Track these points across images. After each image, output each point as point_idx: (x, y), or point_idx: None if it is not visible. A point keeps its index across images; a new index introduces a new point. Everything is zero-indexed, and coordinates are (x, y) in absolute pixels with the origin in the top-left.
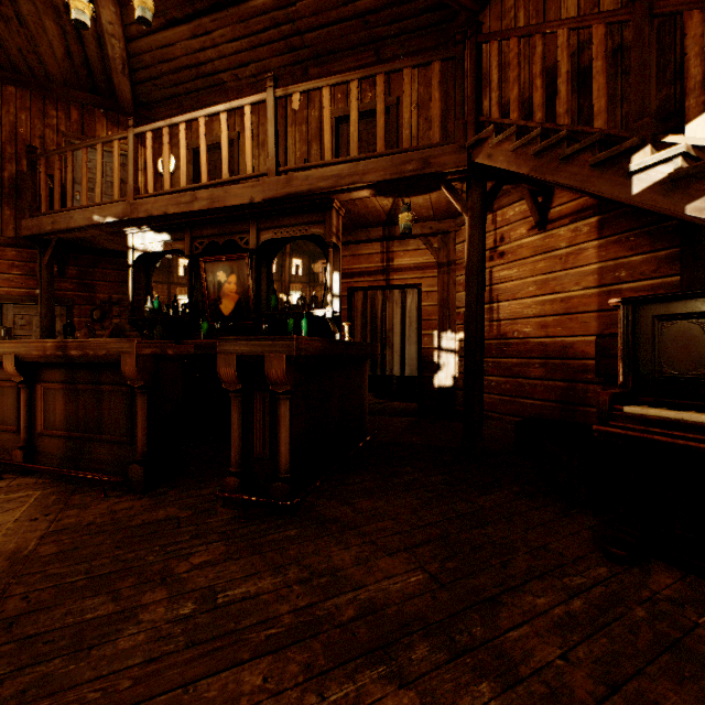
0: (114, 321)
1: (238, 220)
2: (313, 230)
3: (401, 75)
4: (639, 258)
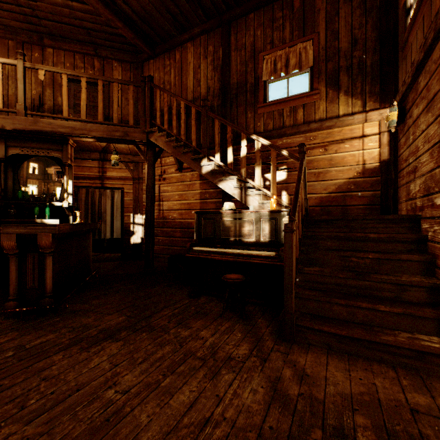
0: None
1: None
2: (54, 154)
3: (111, 69)
4: (212, 190)
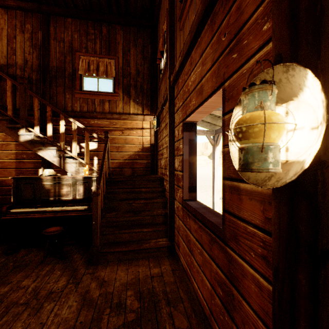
0: None
1: None
2: None
3: None
4: (30, 152)
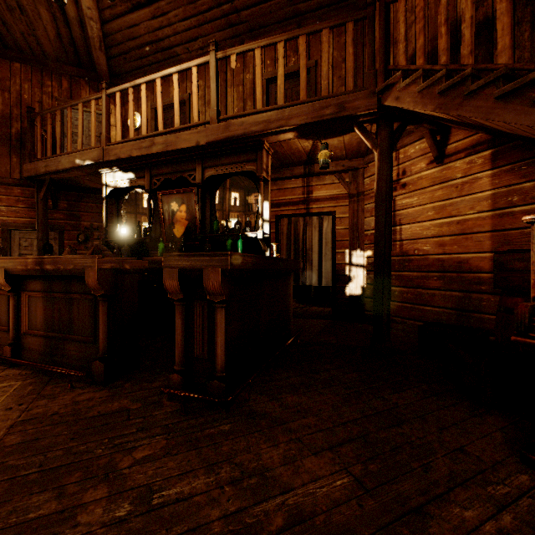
0: (94, 243)
1: (187, 161)
2: (247, 167)
3: (319, 42)
4: (531, 184)
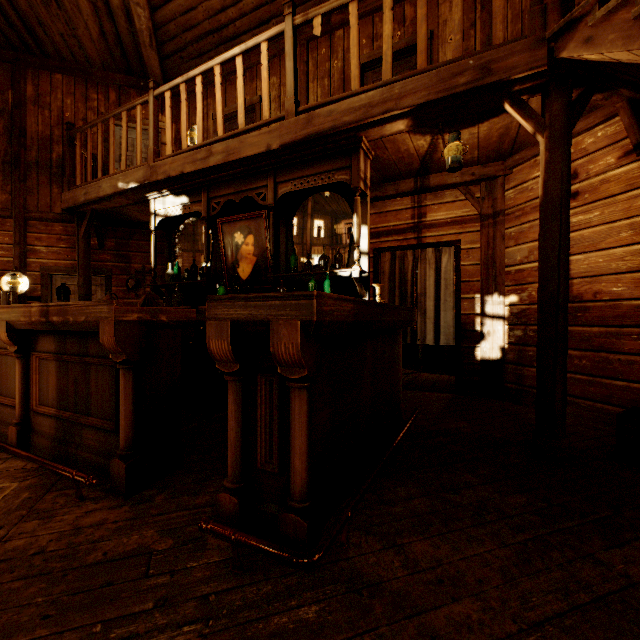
0: (147, 289)
1: (255, 175)
2: (337, 177)
3: (435, 5)
4: None
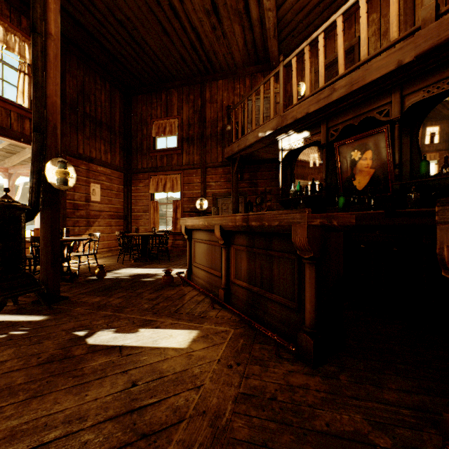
0: (267, 204)
1: (376, 96)
2: None
3: None
4: None
